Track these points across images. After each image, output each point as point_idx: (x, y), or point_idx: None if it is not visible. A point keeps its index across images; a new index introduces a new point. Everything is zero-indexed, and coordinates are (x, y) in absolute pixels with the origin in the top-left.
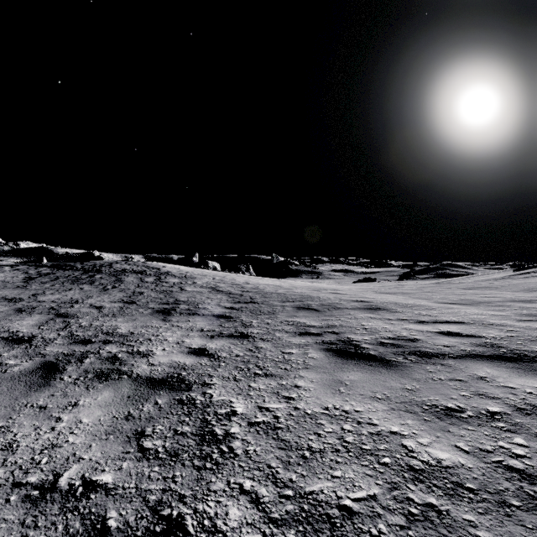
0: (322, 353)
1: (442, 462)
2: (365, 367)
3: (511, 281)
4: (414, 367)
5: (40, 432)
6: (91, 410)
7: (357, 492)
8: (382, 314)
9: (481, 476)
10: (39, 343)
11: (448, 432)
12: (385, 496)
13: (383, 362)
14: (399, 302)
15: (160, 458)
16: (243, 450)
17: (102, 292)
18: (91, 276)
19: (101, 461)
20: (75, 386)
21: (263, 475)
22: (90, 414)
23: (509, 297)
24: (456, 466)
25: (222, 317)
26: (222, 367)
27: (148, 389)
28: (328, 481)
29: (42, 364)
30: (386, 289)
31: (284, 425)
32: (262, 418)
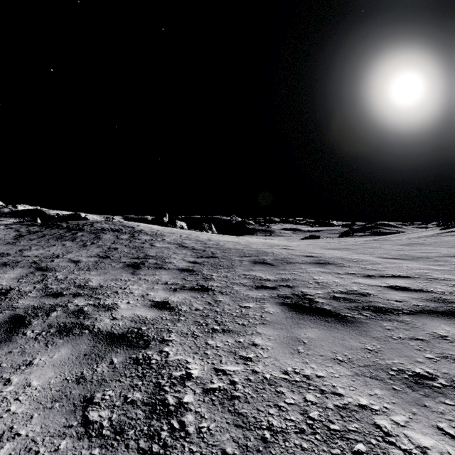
0: (278, 308)
1: (428, 453)
2: (321, 324)
3: (441, 238)
4: (371, 323)
5: None
6: (43, 371)
7: None
8: (331, 268)
9: None
10: (13, 296)
11: (424, 407)
12: None
13: (339, 318)
14: (345, 257)
15: (103, 436)
16: (196, 428)
17: (82, 248)
18: (74, 234)
19: (37, 439)
20: (35, 342)
21: None
22: (41, 376)
23: (444, 252)
24: None
25: (186, 271)
26: (182, 321)
27: (105, 346)
28: None
29: (10, 318)
30: (331, 245)
31: (242, 394)
32: (218, 383)
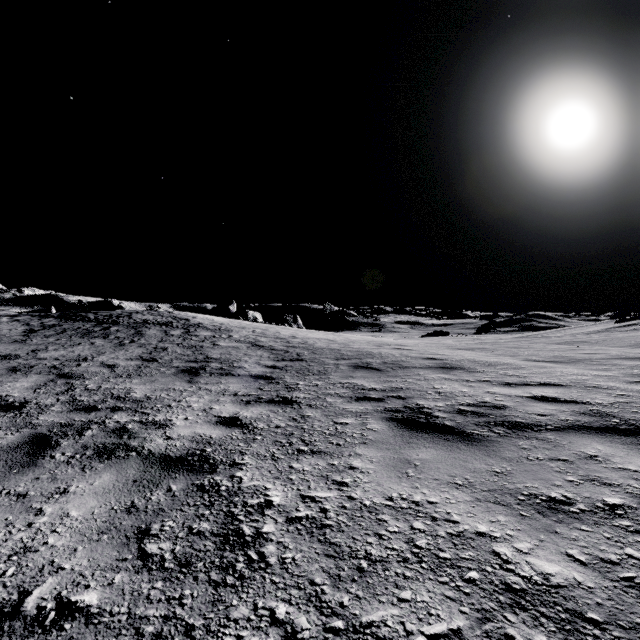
0: (385, 424)
1: (551, 579)
2: (439, 443)
3: (614, 334)
4: (503, 442)
5: (12, 530)
6: (83, 499)
7: (433, 625)
8: (458, 374)
9: (607, 600)
10: (31, 410)
11: (555, 533)
12: (474, 631)
13: (463, 436)
14: (479, 360)
15: (166, 569)
16: (278, 559)
17: (117, 347)
18: (106, 328)
19: (86, 573)
20: (69, 466)
21: (304, 596)
22: (81, 505)
23: (614, 353)
24: (570, 586)
25: (262, 378)
26: (258, 441)
27: (160, 471)
28: (393, 606)
29: (31, 437)
30: (462, 344)
31: (334, 522)
32: (305, 511)
